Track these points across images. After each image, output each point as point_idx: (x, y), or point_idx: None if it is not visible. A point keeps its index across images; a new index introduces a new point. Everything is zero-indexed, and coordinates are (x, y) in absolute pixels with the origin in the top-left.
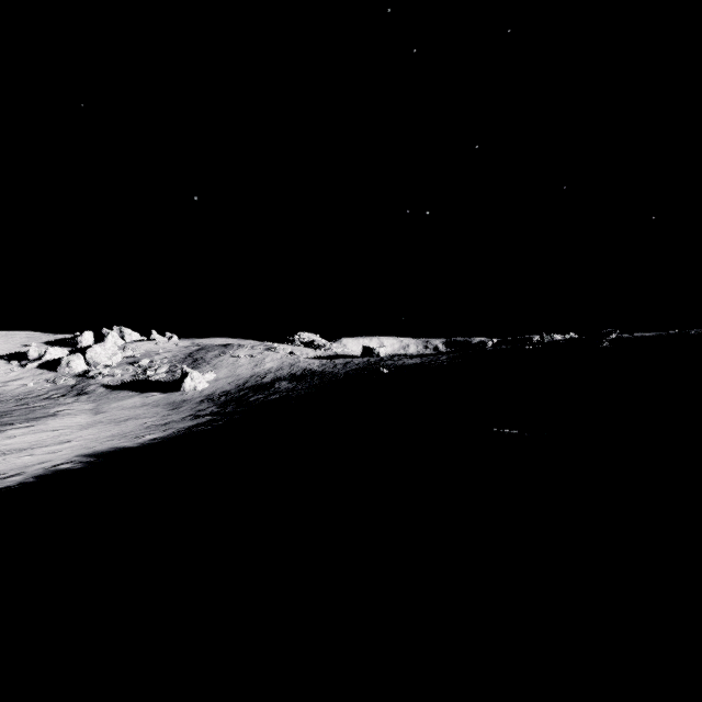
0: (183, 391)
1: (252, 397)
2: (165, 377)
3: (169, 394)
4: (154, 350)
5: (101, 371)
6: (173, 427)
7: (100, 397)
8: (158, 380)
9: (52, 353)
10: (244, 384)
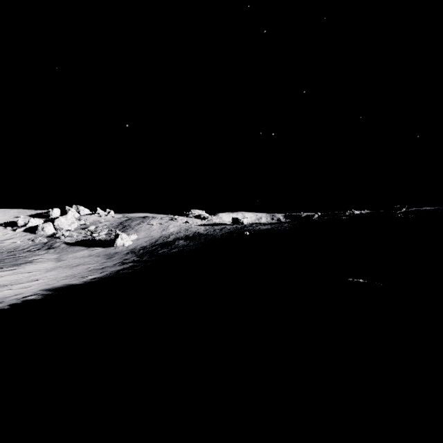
0: (116, 246)
1: (160, 250)
2: (104, 238)
3: (107, 248)
4: (98, 220)
5: (64, 233)
6: (107, 270)
7: (62, 250)
8: (100, 239)
9: (32, 222)
10: (155, 242)
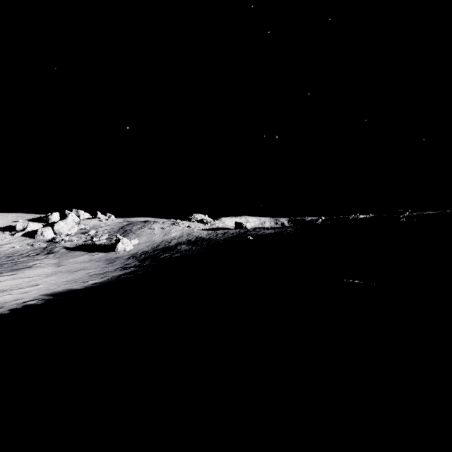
0: (117, 251)
1: (162, 255)
2: (105, 242)
3: (107, 253)
4: (98, 224)
5: (63, 238)
6: (108, 275)
7: (62, 255)
8: (101, 244)
9: (31, 226)
10: (157, 247)
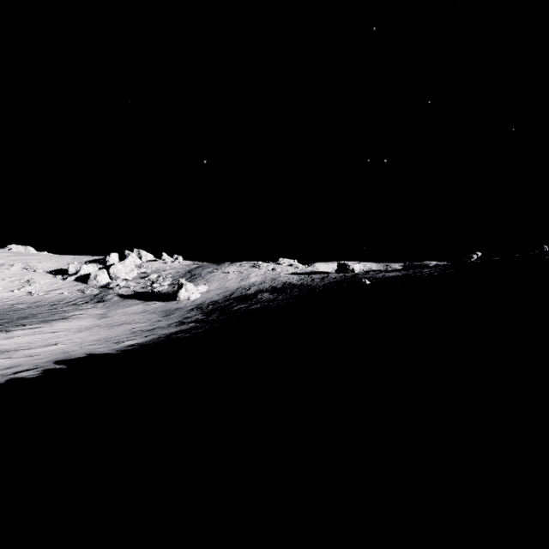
0: (179, 300)
1: (236, 306)
2: (166, 289)
3: (167, 302)
4: (162, 267)
5: (119, 283)
6: (156, 333)
7: (113, 304)
8: (161, 291)
9: (85, 269)
10: (230, 295)
